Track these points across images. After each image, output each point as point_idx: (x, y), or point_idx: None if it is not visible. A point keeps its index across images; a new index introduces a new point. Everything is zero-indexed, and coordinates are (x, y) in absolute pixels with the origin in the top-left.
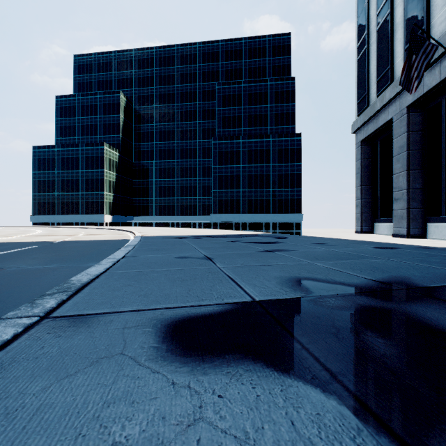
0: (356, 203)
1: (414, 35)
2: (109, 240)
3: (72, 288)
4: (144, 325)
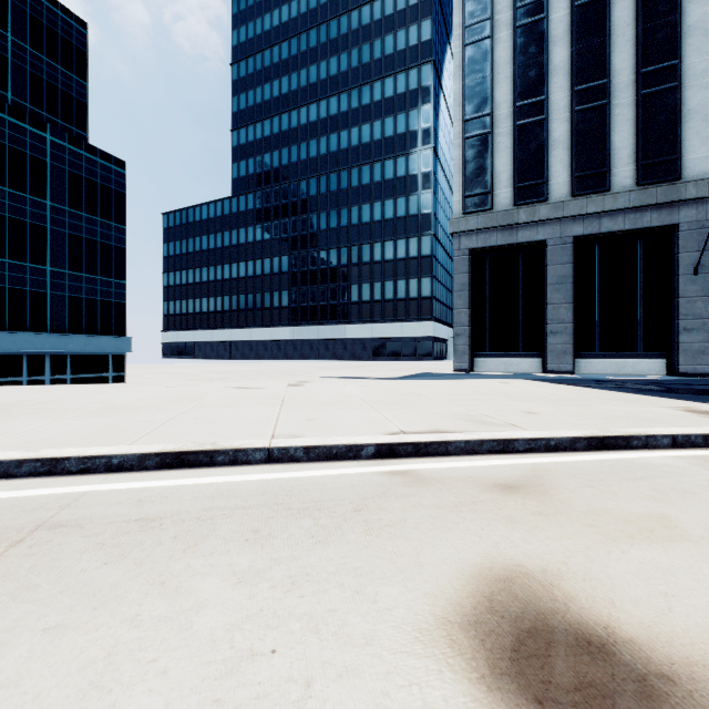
0: (457, 331)
1: None
2: None
3: None
4: None
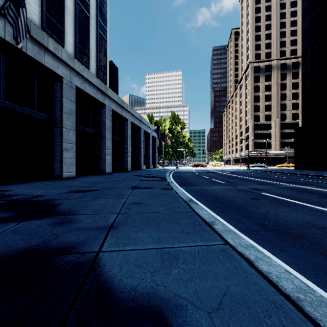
0: None
1: None
2: None
3: None
4: None
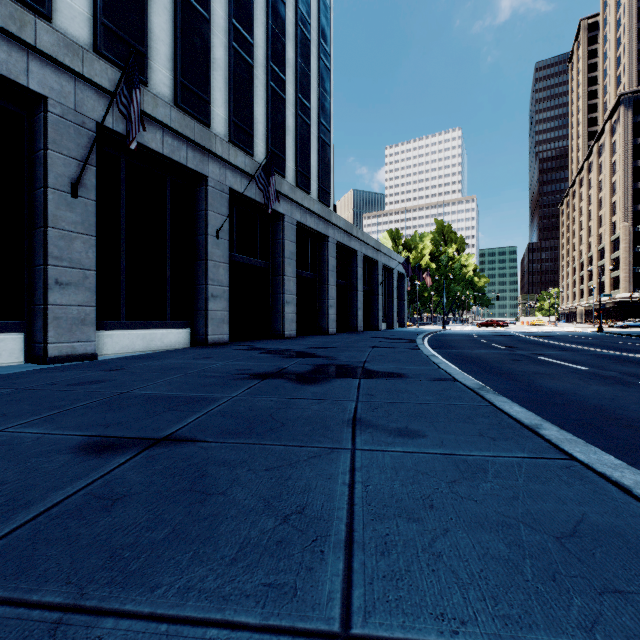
0: None
1: None
2: None
3: (477, 389)
4: (411, 377)
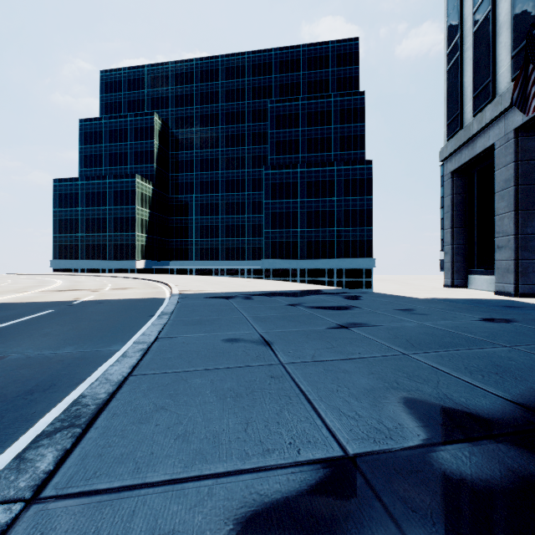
0: (445, 250)
1: (532, 39)
2: (139, 298)
3: (82, 418)
4: (183, 529)
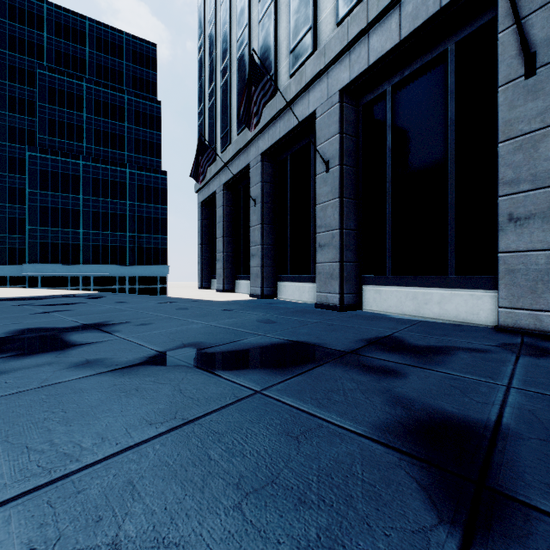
0: (198, 260)
1: (201, 142)
2: None
3: None
4: None
